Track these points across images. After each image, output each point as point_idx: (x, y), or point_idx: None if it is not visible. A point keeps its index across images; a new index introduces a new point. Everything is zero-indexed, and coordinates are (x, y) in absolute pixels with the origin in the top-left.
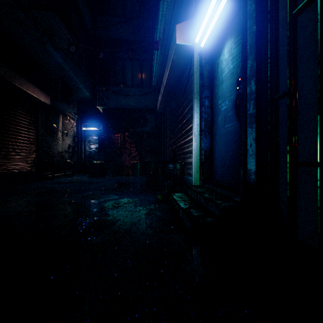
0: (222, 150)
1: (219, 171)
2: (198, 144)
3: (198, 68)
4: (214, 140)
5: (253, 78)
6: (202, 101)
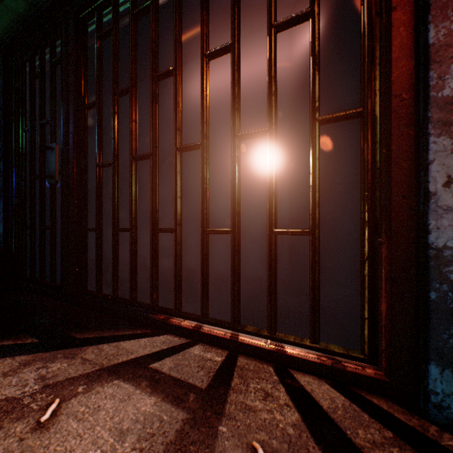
0: None
1: None
2: None
3: None
4: None
5: (2, 160)
6: None
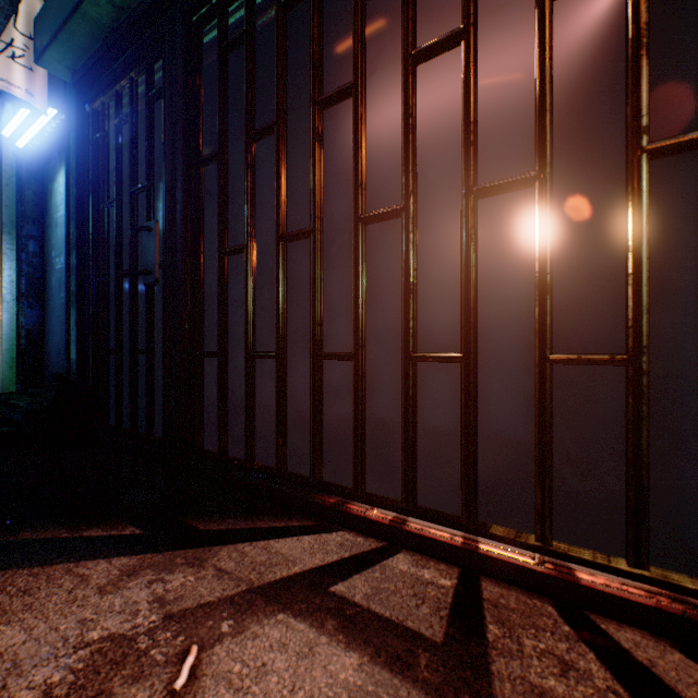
0: (58, 331)
1: (53, 364)
2: (14, 317)
3: (14, 180)
4: (48, 314)
5: (75, 249)
6: (23, 243)
